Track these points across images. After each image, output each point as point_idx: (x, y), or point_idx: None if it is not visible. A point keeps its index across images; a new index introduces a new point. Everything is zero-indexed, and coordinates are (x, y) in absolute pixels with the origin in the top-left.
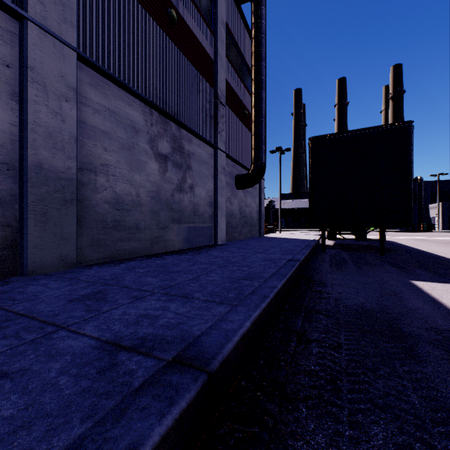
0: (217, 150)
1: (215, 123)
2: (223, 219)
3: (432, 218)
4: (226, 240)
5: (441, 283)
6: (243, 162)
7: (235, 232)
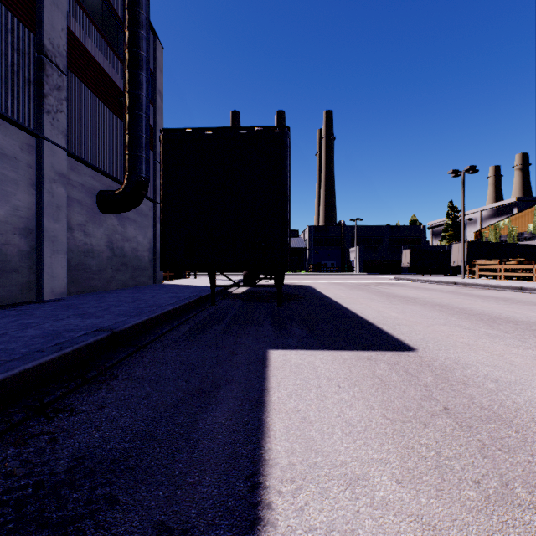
0: (43, 140)
1: (39, 94)
2: (60, 258)
3: (352, 261)
4: (72, 293)
5: (304, 349)
6: (119, 175)
7: (99, 279)
